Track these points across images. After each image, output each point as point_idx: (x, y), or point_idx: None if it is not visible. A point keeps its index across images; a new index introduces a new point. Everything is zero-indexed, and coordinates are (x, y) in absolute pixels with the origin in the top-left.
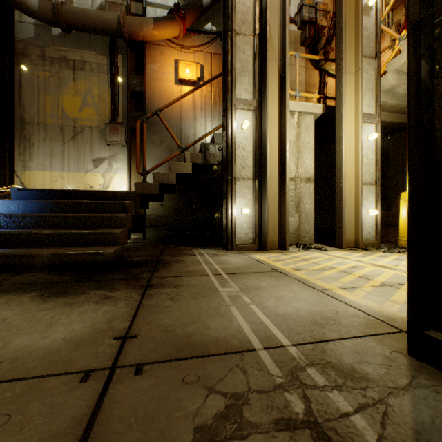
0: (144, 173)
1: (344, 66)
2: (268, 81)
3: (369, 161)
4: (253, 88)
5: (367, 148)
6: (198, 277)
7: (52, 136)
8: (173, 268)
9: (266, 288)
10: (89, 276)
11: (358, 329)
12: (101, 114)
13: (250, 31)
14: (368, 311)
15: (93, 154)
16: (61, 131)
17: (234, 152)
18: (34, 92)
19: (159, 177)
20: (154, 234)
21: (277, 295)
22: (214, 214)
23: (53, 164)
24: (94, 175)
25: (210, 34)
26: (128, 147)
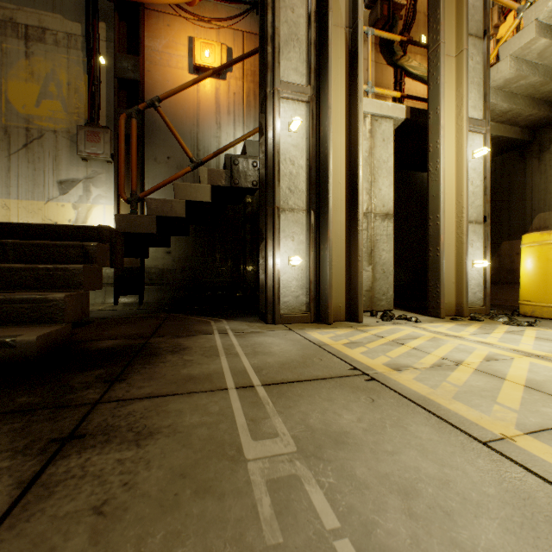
0: (133, 200)
1: (442, 43)
2: (331, 55)
3: (475, 188)
4: (307, 67)
5: (472, 170)
6: (203, 400)
7: None
8: (161, 368)
9: (358, 438)
10: None
11: None
12: (71, 111)
13: None
14: None
15: (59, 173)
16: (4, 135)
17: (277, 166)
18: None
19: (157, 205)
20: (156, 296)
21: (397, 476)
22: (247, 266)
23: None
24: (60, 205)
25: (242, 4)
26: (114, 163)
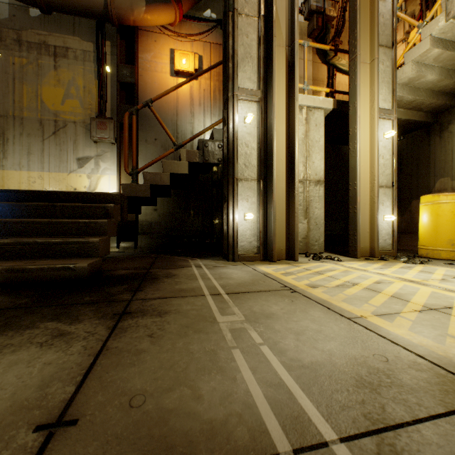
0: (133, 173)
1: (358, 55)
2: (274, 68)
3: (385, 161)
4: (258, 76)
5: (383, 147)
6: (191, 299)
7: (30, 131)
8: (162, 285)
9: (279, 315)
10: (51, 298)
11: (432, 395)
12: (86, 107)
13: (254, 12)
14: (430, 357)
15: (77, 152)
16: (40, 126)
17: (236, 149)
18: (8, 80)
19: (151, 177)
20: (147, 242)
21: (296, 328)
22: (214, 220)
23: (31, 163)
24: (78, 175)
25: (210, 22)
26: (117, 145)
